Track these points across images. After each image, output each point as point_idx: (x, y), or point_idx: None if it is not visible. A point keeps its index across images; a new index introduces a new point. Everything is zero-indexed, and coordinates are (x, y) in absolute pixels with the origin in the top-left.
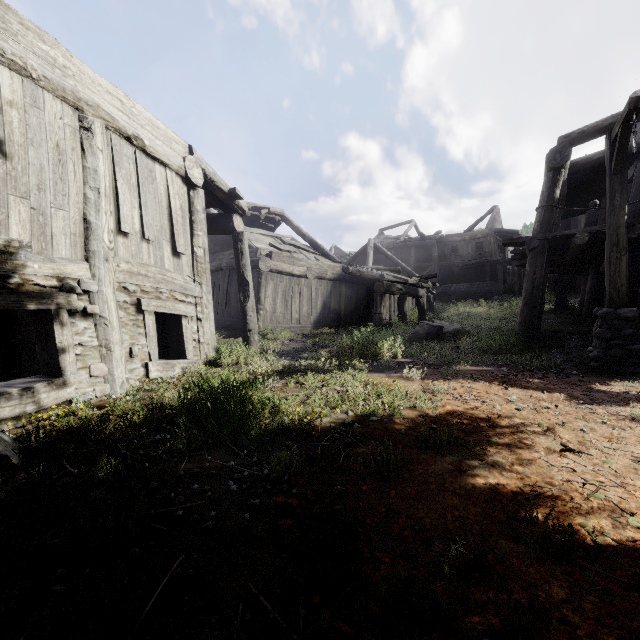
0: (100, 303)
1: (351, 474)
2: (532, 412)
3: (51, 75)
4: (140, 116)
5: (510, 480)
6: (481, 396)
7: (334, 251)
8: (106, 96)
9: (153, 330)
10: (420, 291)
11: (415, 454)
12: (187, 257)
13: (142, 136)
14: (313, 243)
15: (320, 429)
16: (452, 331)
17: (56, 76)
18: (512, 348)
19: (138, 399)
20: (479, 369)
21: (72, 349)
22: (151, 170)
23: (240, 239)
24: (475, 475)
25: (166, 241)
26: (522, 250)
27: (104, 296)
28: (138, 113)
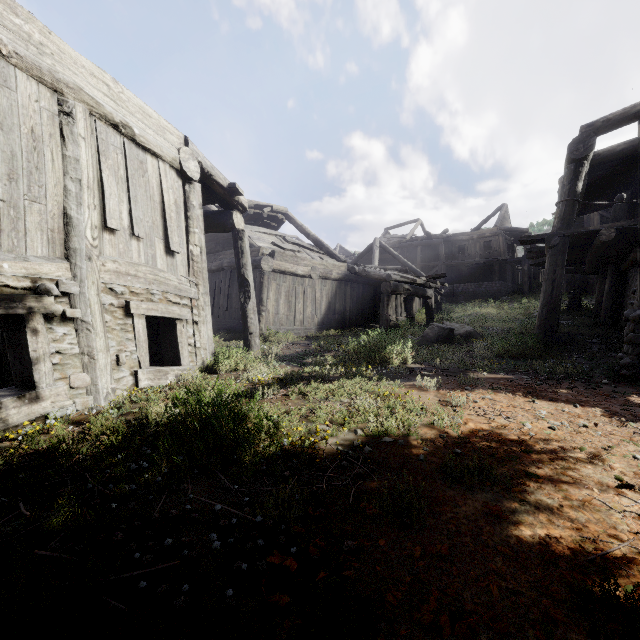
0: (82, 306)
1: (363, 519)
2: (568, 432)
3: (24, 52)
4: (129, 102)
5: (563, 530)
6: (506, 411)
7: (339, 251)
8: (90, 79)
9: (143, 335)
10: (428, 291)
11: (439, 489)
12: (182, 256)
13: (131, 124)
14: (317, 242)
15: (325, 453)
16: (463, 333)
17: (30, 53)
18: (531, 353)
19: (123, 412)
20: (498, 377)
21: (48, 358)
22: (142, 161)
23: (240, 237)
24: (517, 522)
25: (158, 238)
26: (539, 248)
27: (86, 298)
28: (127, 99)
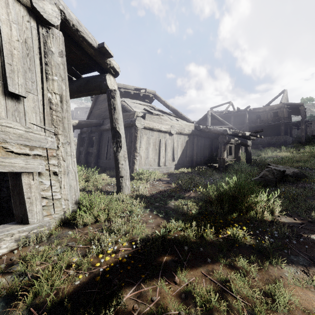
0: None
1: None
2: None
3: None
4: None
5: None
6: None
7: None
8: None
9: None
10: (248, 142)
11: None
12: (34, 102)
13: None
14: (174, 110)
15: None
16: (291, 174)
17: None
18: None
19: None
20: None
21: None
22: None
23: (112, 96)
24: None
25: None
26: None
27: None
28: None
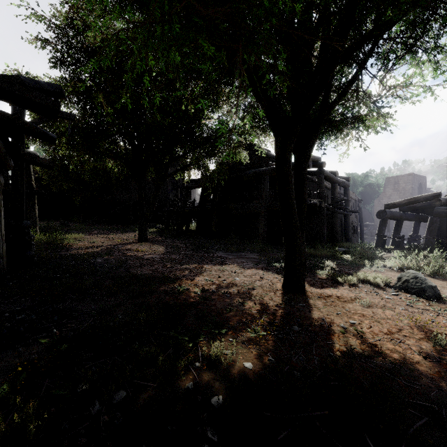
0: None
1: None
2: None
3: None
4: None
5: None
6: None
7: None
8: None
9: None
10: None
11: None
12: None
13: None
14: None
15: None
16: None
17: None
18: None
19: None
20: None
21: None
22: None
23: None
24: None
25: None
26: None
27: None
28: None
